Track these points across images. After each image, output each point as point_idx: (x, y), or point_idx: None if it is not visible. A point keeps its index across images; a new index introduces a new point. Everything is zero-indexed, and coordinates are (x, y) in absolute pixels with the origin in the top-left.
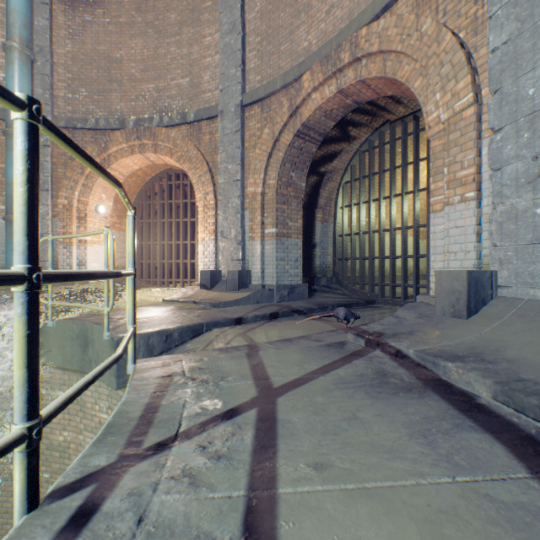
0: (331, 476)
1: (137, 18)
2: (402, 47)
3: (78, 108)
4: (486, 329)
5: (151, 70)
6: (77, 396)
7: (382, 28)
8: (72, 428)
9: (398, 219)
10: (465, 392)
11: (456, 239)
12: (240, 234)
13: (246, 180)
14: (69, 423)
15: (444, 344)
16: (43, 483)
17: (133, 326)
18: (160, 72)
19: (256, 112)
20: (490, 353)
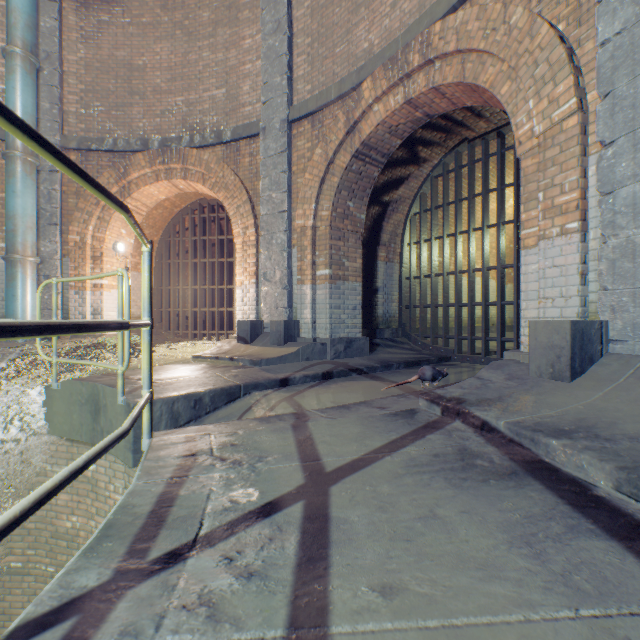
0: (404, 606)
1: (163, 17)
2: (486, 44)
3: (93, 126)
4: (596, 395)
5: (180, 80)
6: (58, 491)
7: (461, 21)
8: (81, 512)
9: (477, 259)
10: (576, 480)
11: (554, 281)
12: (287, 276)
13: (294, 211)
14: (78, 506)
15: (543, 414)
16: (47, 579)
17: (149, 391)
18: (191, 82)
19: (305, 129)
20: (605, 426)
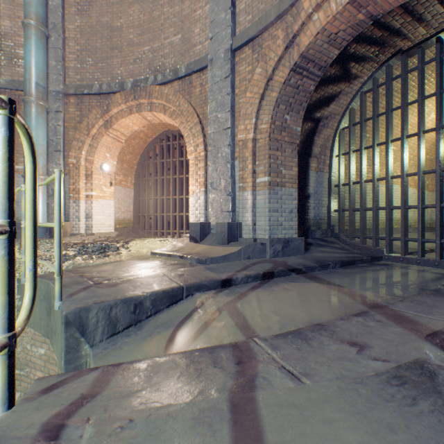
0: None
1: None
2: None
3: (86, 76)
4: None
5: (147, 33)
6: None
7: None
8: None
9: (396, 169)
10: None
11: None
12: (230, 184)
13: (236, 127)
14: None
15: None
16: None
17: (5, 336)
18: (155, 34)
19: (246, 55)
20: None
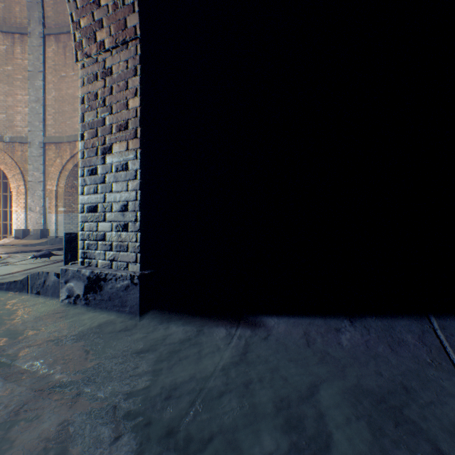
0: None
1: None
2: None
3: None
4: None
5: None
6: None
7: None
8: None
9: None
10: None
11: None
12: (43, 210)
13: (47, 181)
14: None
15: None
16: None
17: None
18: None
19: (53, 148)
20: None
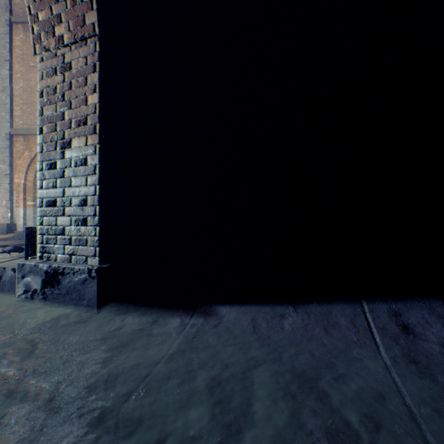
0: None
1: None
2: None
3: None
4: None
5: None
6: None
7: None
8: None
9: None
10: None
11: None
12: (10, 204)
13: (15, 174)
14: None
15: None
16: None
17: None
18: None
19: (21, 140)
20: None
